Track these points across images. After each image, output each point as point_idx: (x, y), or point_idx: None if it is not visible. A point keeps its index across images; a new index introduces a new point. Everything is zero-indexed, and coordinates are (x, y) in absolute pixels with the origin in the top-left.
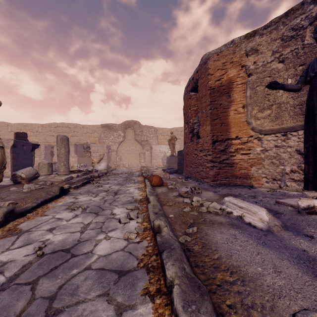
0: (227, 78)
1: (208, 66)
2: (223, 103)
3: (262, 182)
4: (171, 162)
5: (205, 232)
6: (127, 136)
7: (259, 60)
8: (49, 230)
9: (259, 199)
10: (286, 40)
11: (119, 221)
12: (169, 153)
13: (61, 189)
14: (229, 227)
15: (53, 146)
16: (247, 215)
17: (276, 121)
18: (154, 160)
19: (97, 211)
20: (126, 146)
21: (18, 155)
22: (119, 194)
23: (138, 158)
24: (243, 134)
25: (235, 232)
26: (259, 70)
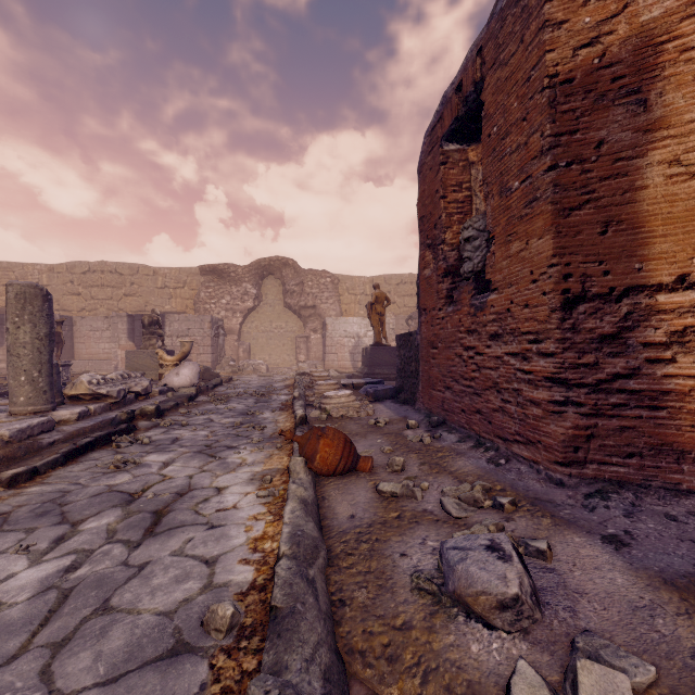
0: (632, 27)
1: None
2: (613, 136)
3: None
4: (374, 363)
5: None
6: (264, 297)
7: None
8: None
9: None
10: None
11: None
12: (368, 339)
13: None
14: None
15: (61, 321)
16: None
17: None
18: (332, 355)
19: None
20: (262, 321)
21: None
22: (161, 535)
23: (292, 350)
24: None
25: None
26: None
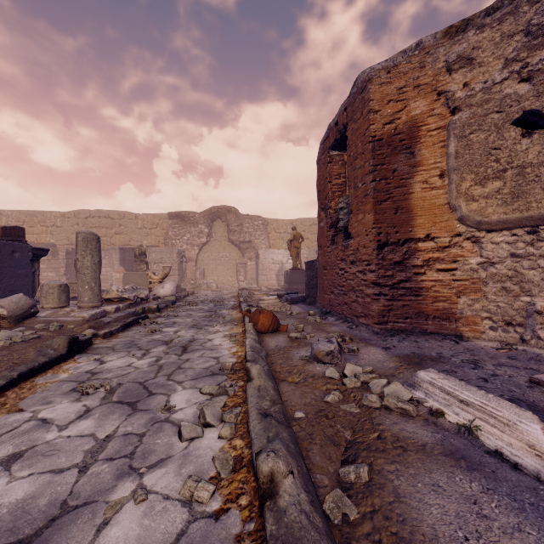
0: (408, 117)
1: (368, 95)
2: (400, 168)
3: (481, 328)
4: (292, 281)
5: (392, 487)
6: (214, 235)
7: (476, 79)
8: (6, 460)
9: (489, 371)
10: (537, 34)
11: (178, 431)
12: (289, 265)
13: (72, 342)
14: (449, 465)
15: None
16: (487, 427)
17: (513, 203)
18: (263, 276)
19: (136, 397)
20: (212, 252)
21: (3, 269)
22: (190, 352)
23: (234, 273)
24: (442, 231)
25: (471, 485)
26: (475, 99)
